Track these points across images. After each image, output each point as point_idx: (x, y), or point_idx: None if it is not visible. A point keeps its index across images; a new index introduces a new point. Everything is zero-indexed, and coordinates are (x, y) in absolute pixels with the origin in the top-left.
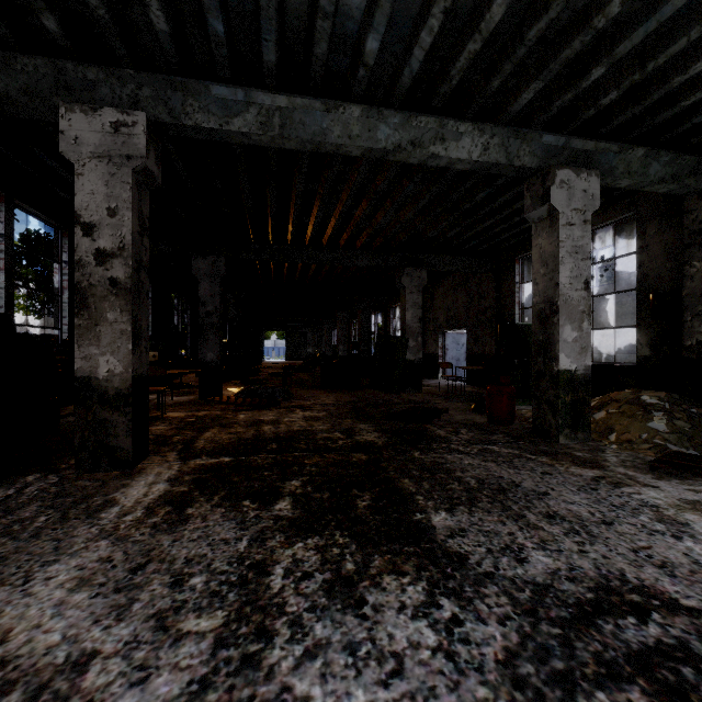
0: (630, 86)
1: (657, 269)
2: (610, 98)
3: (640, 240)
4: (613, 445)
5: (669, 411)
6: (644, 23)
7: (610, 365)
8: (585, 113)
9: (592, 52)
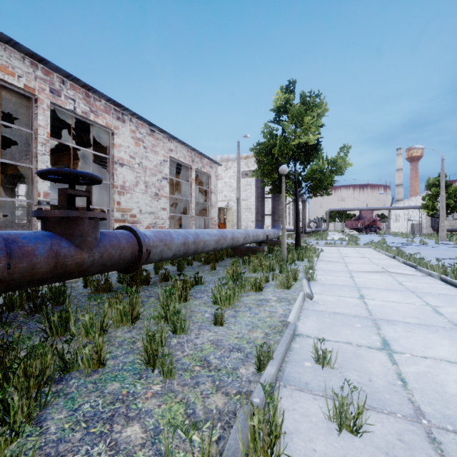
0: None
1: None
2: None
3: None
4: None
5: None
6: None
7: None
8: None
9: None
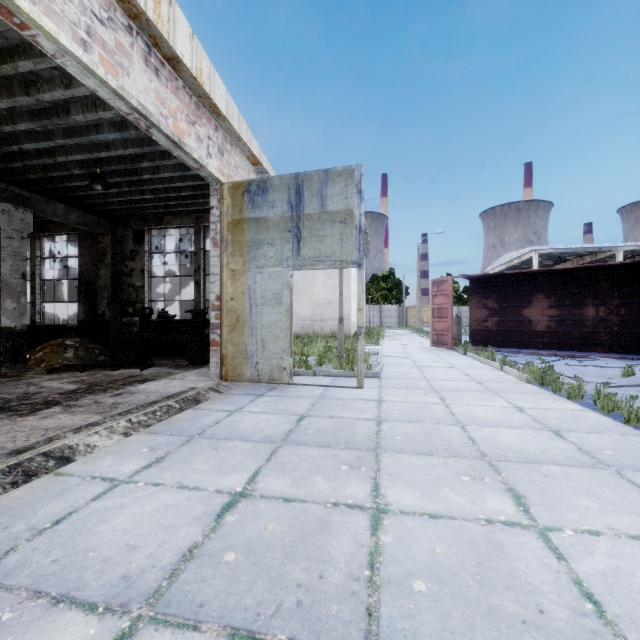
0: (42, 176)
1: (88, 269)
2: (33, 176)
3: (80, 250)
4: (40, 368)
5: (77, 347)
6: (36, 160)
7: (64, 326)
8: (19, 176)
9: (13, 154)
